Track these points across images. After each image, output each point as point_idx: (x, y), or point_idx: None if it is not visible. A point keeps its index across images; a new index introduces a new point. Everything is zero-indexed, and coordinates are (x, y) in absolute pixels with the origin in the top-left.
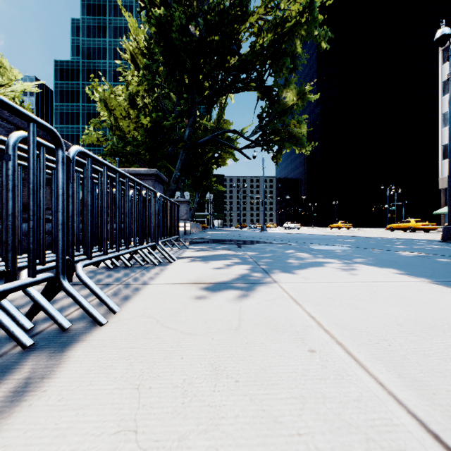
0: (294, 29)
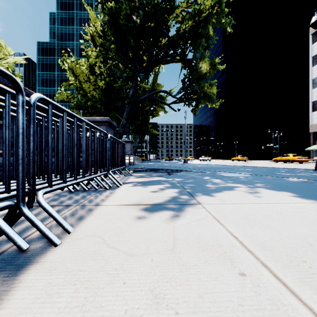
0: (208, 18)
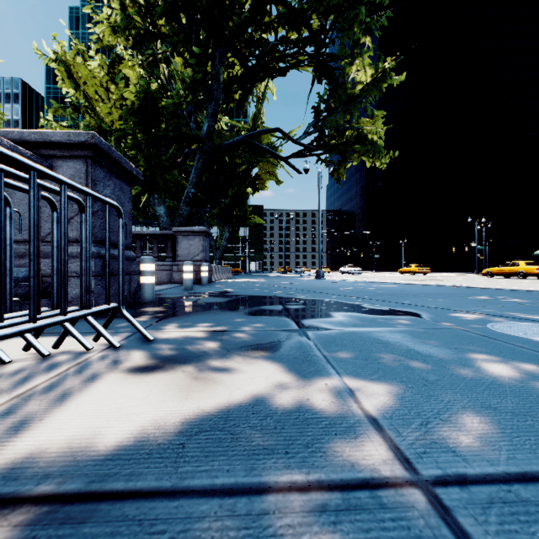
0: None
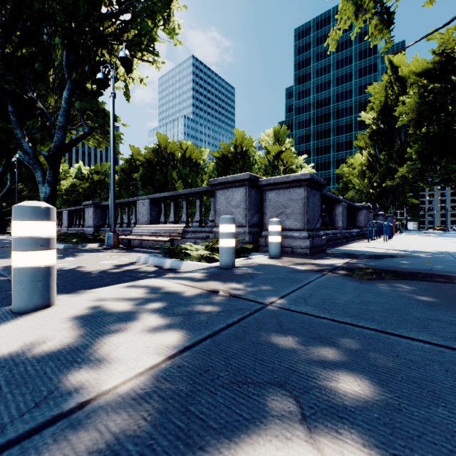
0: None
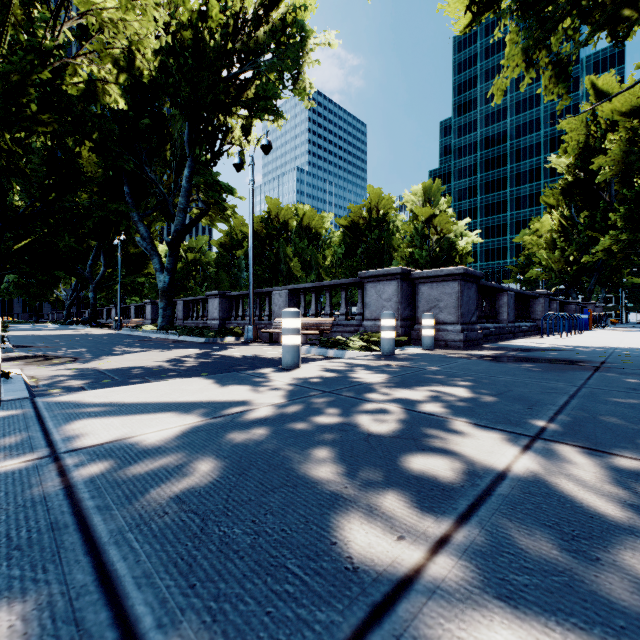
0: None
